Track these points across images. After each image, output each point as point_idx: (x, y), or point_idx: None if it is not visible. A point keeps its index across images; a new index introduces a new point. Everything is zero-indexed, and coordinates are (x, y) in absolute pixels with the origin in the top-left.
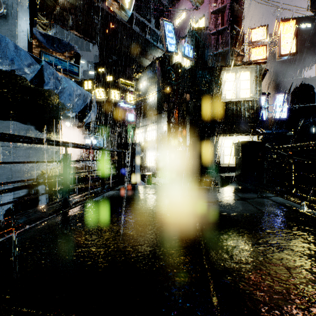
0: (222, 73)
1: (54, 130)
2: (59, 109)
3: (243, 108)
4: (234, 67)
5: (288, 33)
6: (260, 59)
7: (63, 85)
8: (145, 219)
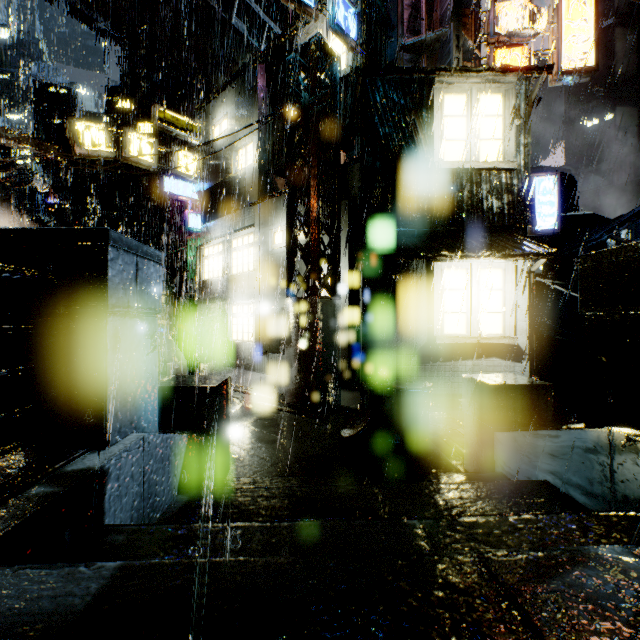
0: (435, 93)
1: None
2: None
3: (486, 188)
4: (465, 79)
5: (579, 20)
6: None
7: None
8: None
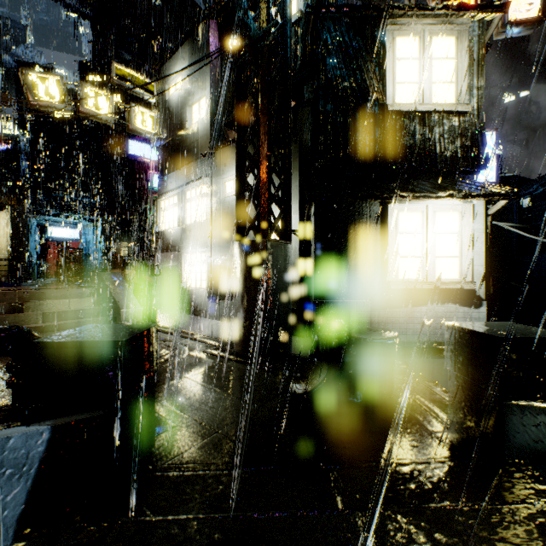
0: (387, 35)
1: None
2: None
3: (439, 132)
4: (418, 20)
5: None
6: None
7: None
8: None
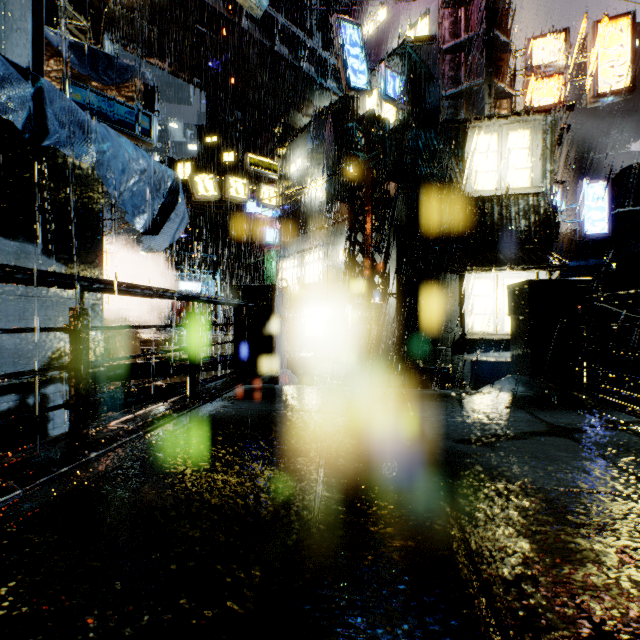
0: (469, 135)
1: (88, 255)
2: (100, 207)
3: (514, 210)
4: (495, 122)
5: (615, 46)
6: (551, 104)
7: (98, 143)
8: (290, 515)
